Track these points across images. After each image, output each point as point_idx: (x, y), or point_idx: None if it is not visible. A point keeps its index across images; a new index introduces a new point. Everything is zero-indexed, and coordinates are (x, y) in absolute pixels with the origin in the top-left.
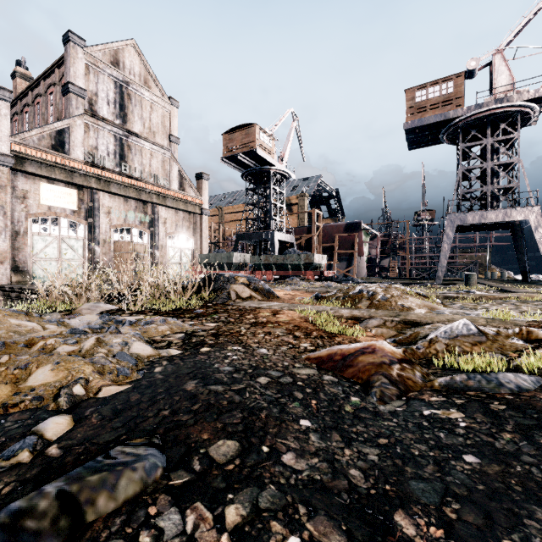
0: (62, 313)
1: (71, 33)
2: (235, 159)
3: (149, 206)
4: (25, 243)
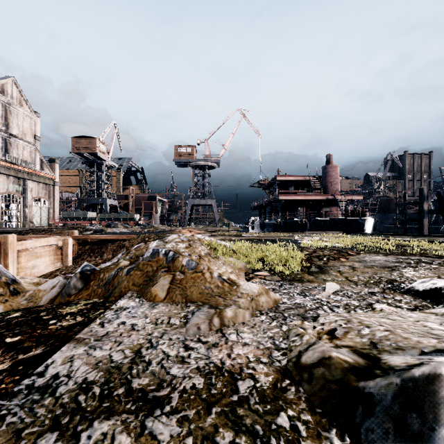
0: None
1: None
2: (80, 154)
3: (22, 180)
4: None
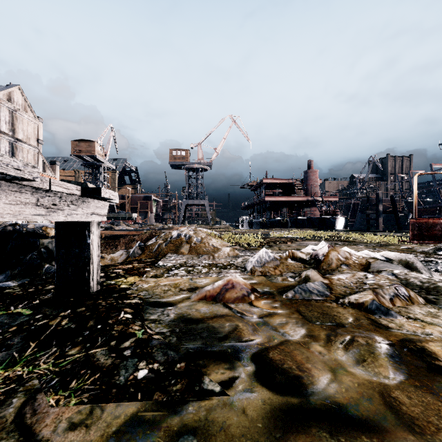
0: None
1: None
2: (80, 156)
3: None
4: None
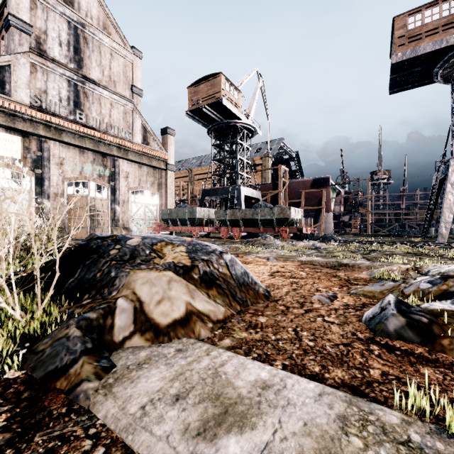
0: None
1: None
2: (200, 113)
3: (109, 159)
4: None
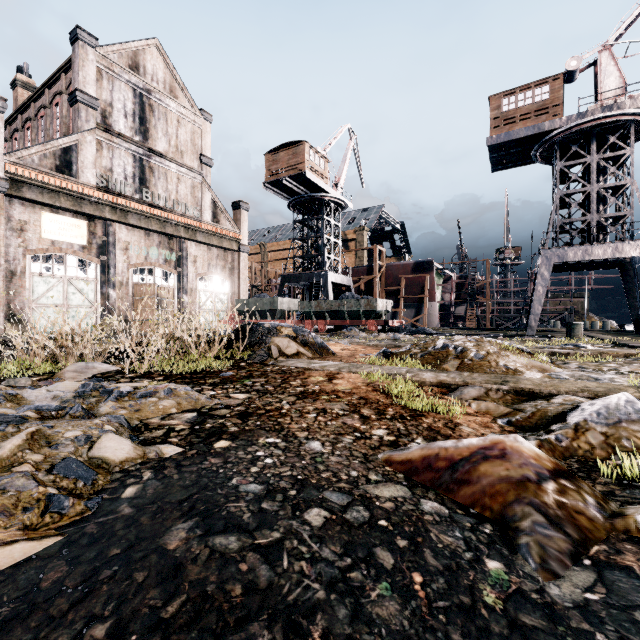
0: (38, 377)
1: (80, 29)
2: (279, 185)
3: (176, 241)
4: (23, 286)
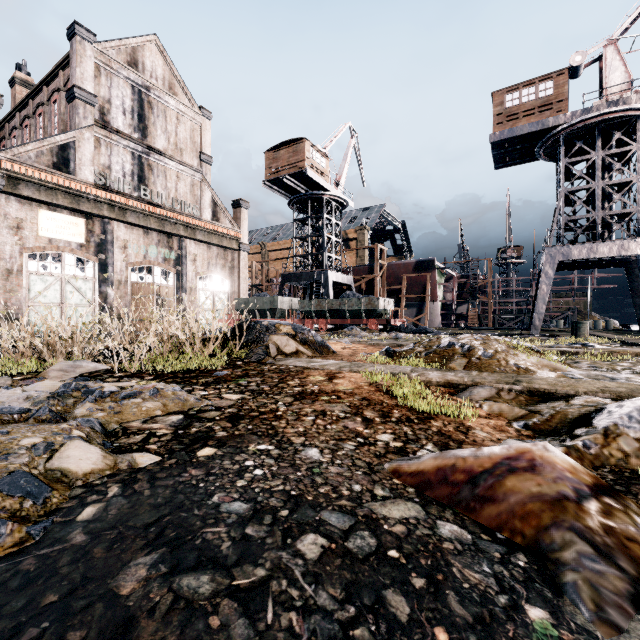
0: (21, 377)
1: (77, 25)
2: (280, 183)
3: (175, 239)
4: (20, 284)
